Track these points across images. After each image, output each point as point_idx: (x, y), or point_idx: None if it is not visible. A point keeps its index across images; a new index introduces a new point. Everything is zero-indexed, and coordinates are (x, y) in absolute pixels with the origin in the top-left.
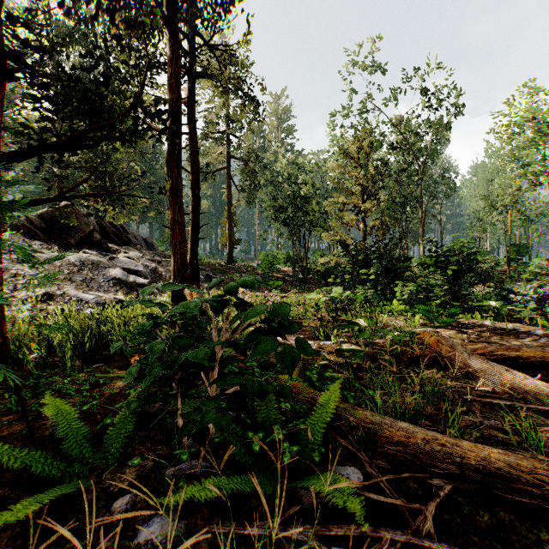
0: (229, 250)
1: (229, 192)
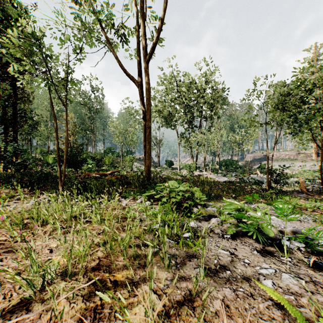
0: None
1: None
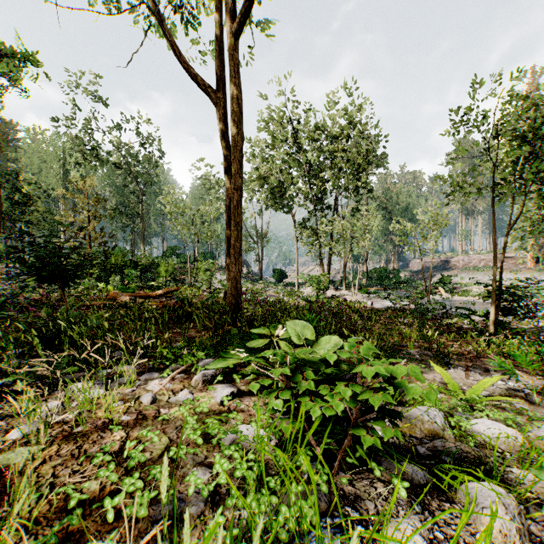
0: None
1: None
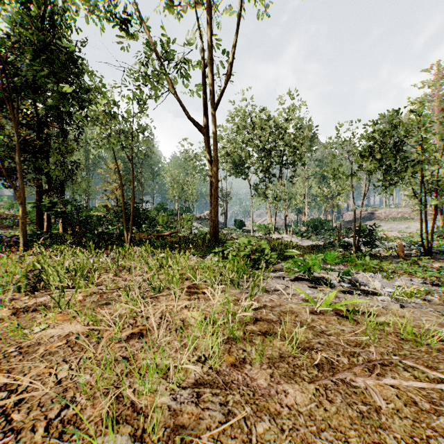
0: None
1: None
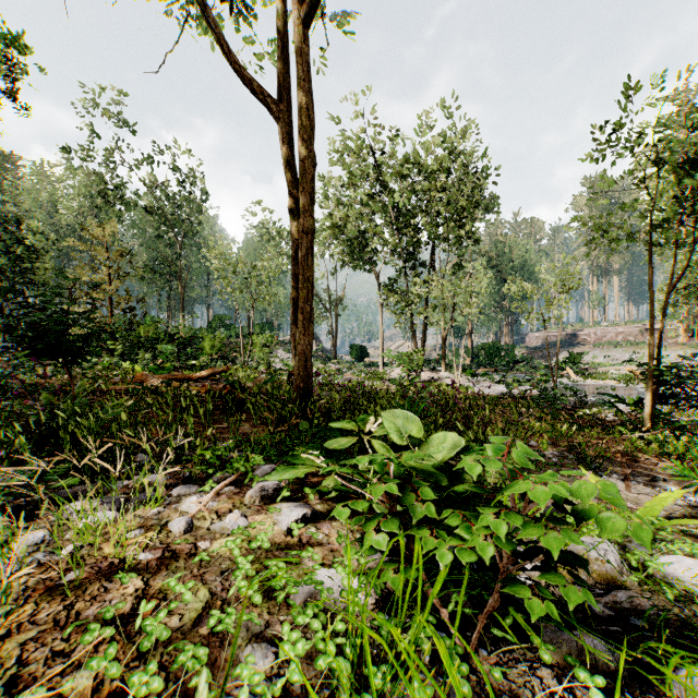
0: None
1: None
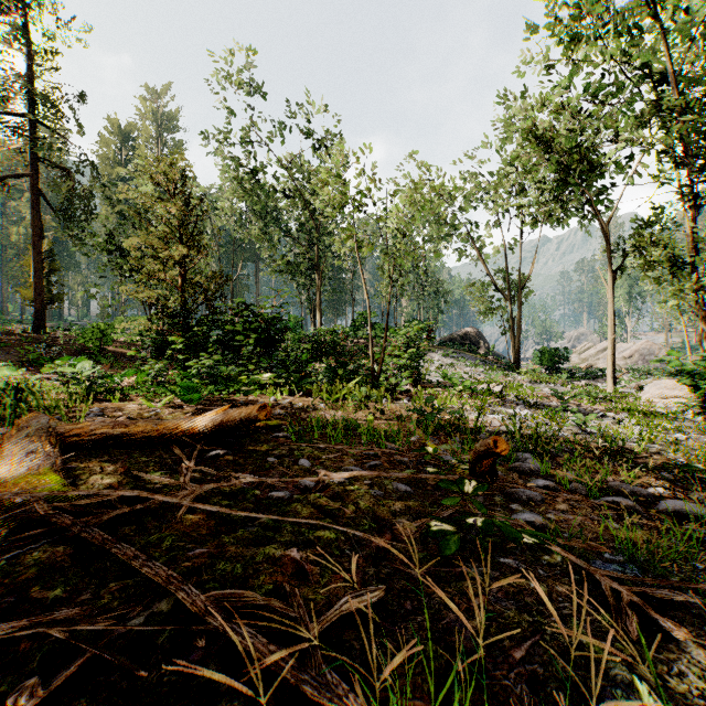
0: (37, 311)
1: (37, 216)
